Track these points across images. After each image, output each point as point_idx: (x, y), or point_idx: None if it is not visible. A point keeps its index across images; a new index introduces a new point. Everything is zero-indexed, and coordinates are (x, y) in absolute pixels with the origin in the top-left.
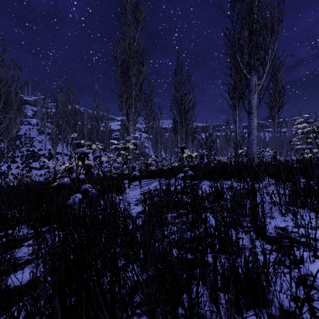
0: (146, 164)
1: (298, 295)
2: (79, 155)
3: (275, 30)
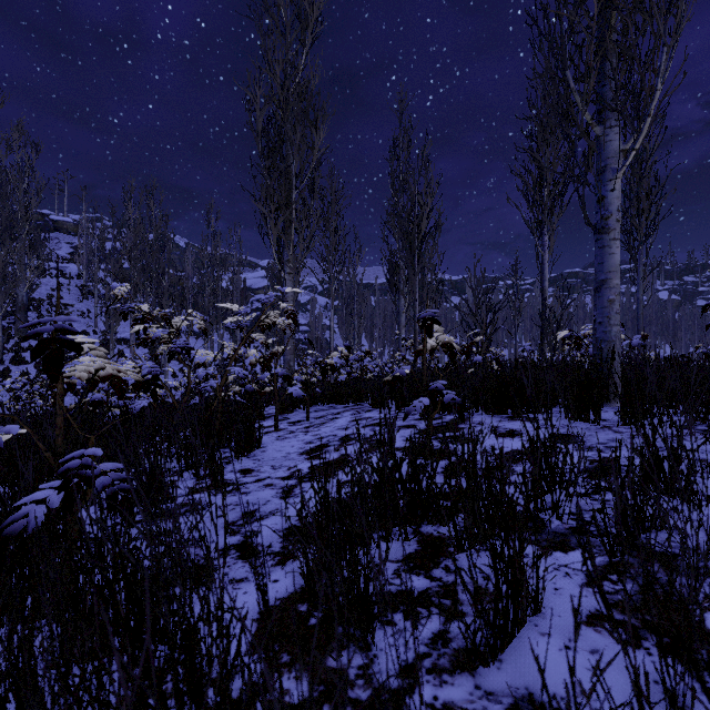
0: (323, 367)
1: None
2: (42, 340)
3: None
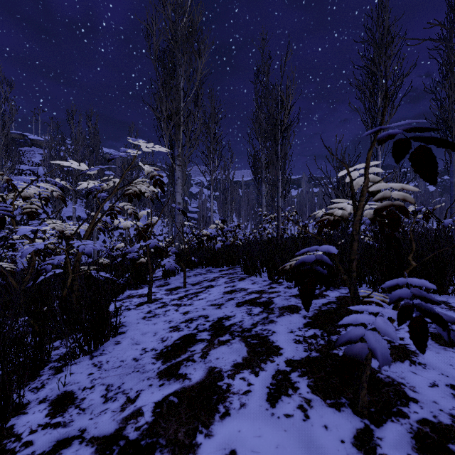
0: (198, 237)
1: None
2: None
3: None
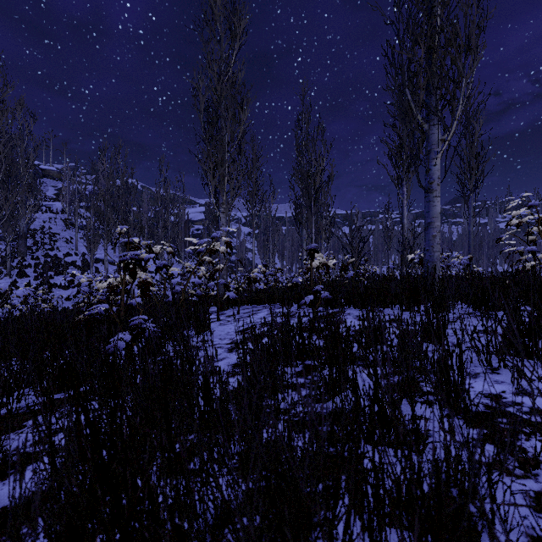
0: (248, 279)
1: (540, 534)
2: (127, 263)
3: (474, 45)
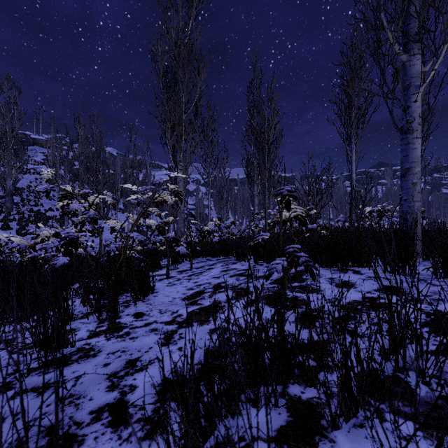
0: (202, 232)
1: None
2: None
3: None
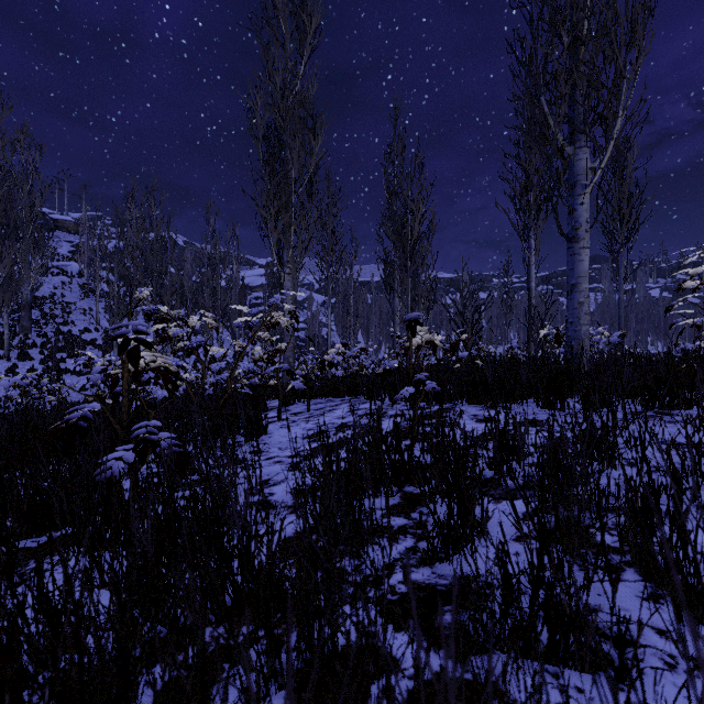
0: (322, 362)
1: None
2: (125, 340)
3: (640, 33)
